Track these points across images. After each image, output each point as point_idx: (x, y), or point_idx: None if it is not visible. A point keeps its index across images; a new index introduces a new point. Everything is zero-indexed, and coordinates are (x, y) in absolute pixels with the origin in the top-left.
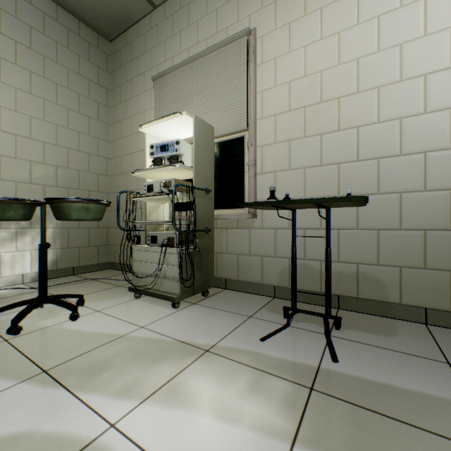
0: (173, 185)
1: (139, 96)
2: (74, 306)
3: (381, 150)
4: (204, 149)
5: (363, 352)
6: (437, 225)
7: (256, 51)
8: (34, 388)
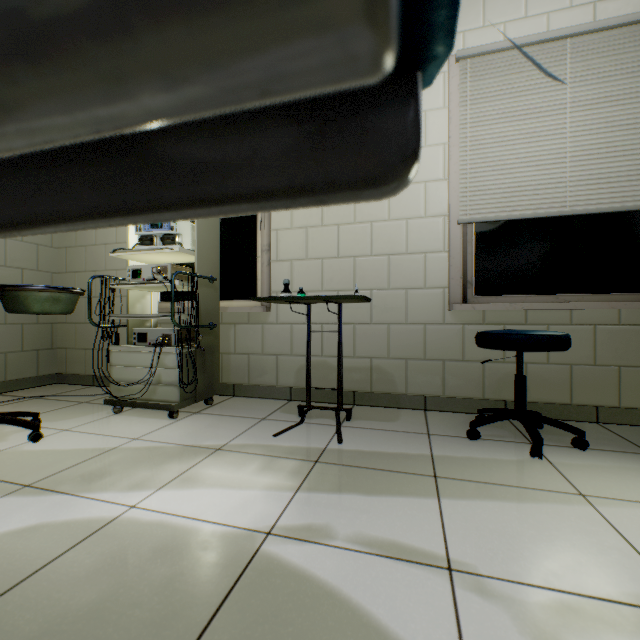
0: (169, 272)
1: None
2: (35, 424)
3: (391, 247)
4: (209, 229)
5: (366, 434)
6: (434, 319)
7: None
8: (24, 498)
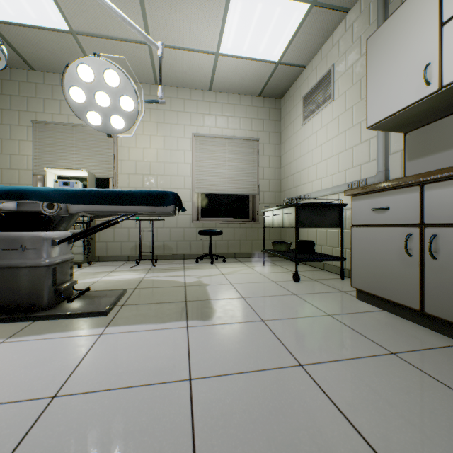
0: None
1: (13, 127)
2: None
3: None
4: (92, 187)
5: (163, 265)
6: (187, 226)
7: (118, 139)
8: None
